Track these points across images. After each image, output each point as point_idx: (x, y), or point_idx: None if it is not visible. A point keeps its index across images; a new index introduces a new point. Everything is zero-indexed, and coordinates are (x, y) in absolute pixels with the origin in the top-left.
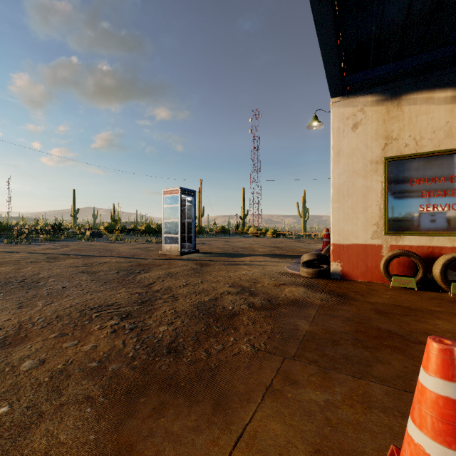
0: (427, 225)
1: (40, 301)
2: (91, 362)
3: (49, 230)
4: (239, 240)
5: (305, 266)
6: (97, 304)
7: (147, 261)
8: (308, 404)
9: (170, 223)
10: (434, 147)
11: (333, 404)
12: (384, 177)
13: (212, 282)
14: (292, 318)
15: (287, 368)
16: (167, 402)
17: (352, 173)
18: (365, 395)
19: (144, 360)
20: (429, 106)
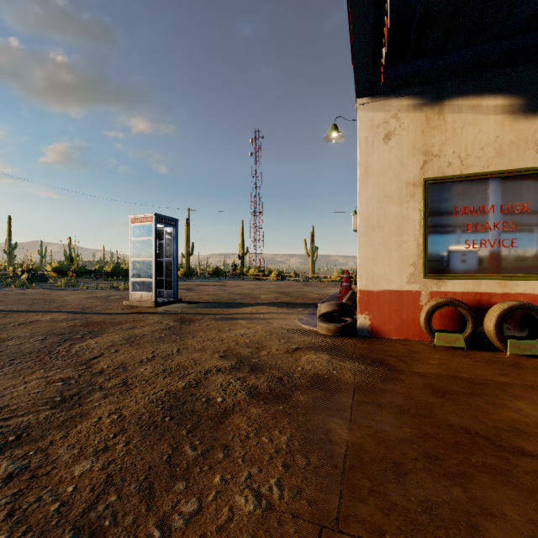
0: (473, 266)
1: None
2: None
3: None
4: (237, 284)
5: (324, 320)
6: None
7: (103, 317)
8: None
9: (140, 262)
10: (483, 168)
11: None
12: (423, 203)
13: (195, 350)
14: (319, 414)
15: None
16: None
17: (383, 198)
18: None
19: None
20: (476, 116)
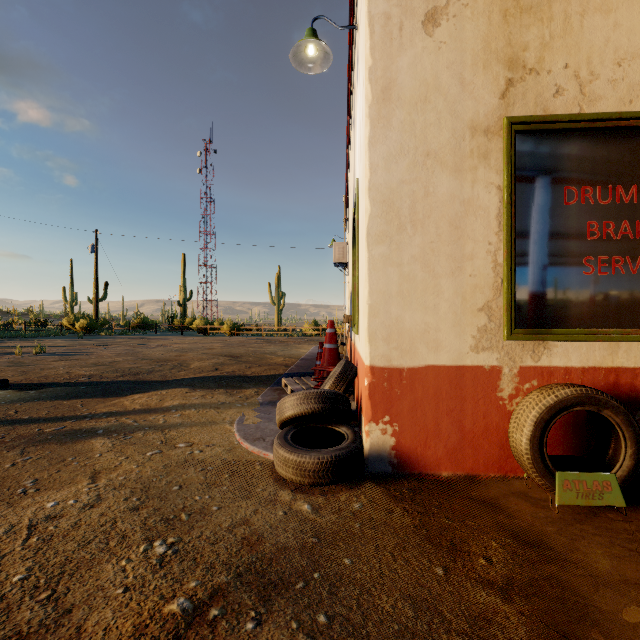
0: (600, 312)
1: None
2: None
3: None
4: (166, 342)
5: (290, 438)
6: None
7: None
8: None
9: None
10: (621, 105)
11: None
12: (507, 172)
13: None
14: None
15: None
16: None
17: (424, 156)
18: None
19: None
20: None
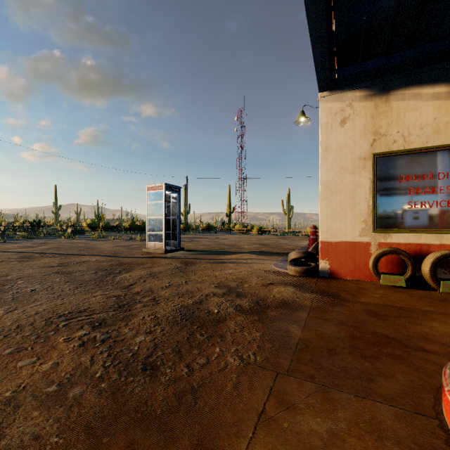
0: (415, 222)
1: (1, 308)
2: (49, 386)
3: (27, 227)
4: (225, 237)
5: (292, 264)
6: (68, 310)
7: (129, 259)
8: (309, 437)
9: (154, 220)
10: (422, 144)
11: (338, 435)
12: (372, 173)
13: (197, 282)
14: (282, 322)
15: (281, 387)
16: (137, 441)
17: (340, 169)
18: (373, 420)
19: (114, 382)
20: (417, 102)
